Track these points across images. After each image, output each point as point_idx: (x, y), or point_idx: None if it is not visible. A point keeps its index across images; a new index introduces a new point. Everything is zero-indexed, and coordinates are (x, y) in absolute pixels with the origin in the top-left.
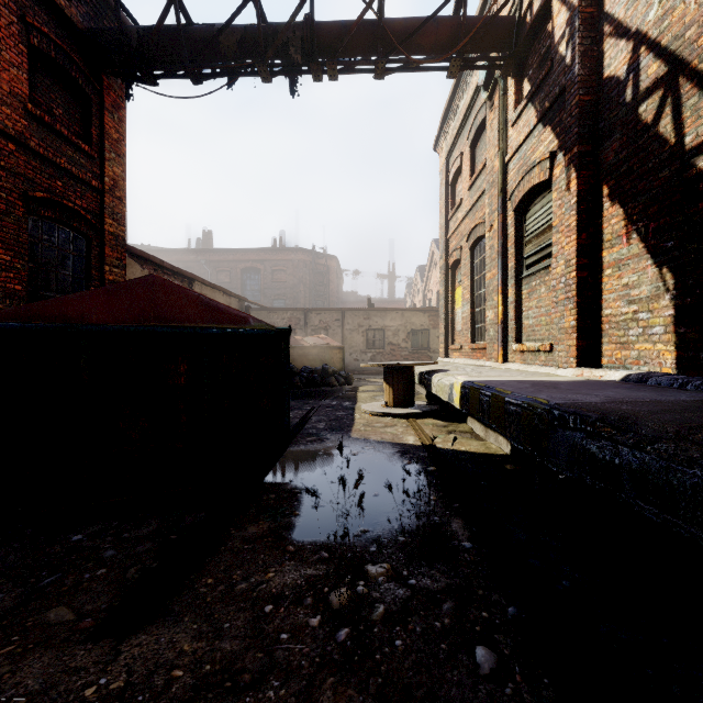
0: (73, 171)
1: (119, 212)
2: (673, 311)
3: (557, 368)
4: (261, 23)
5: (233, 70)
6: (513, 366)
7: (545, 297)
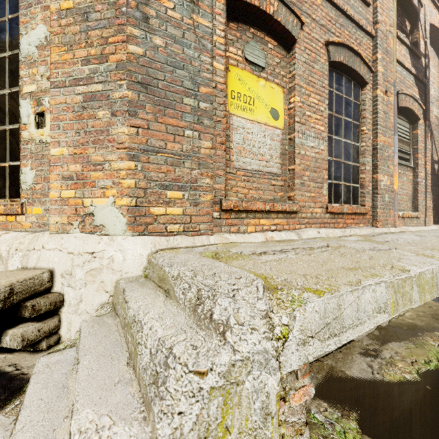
0: None
1: None
2: (432, 206)
3: (424, 226)
4: None
5: None
6: (413, 228)
7: (406, 184)
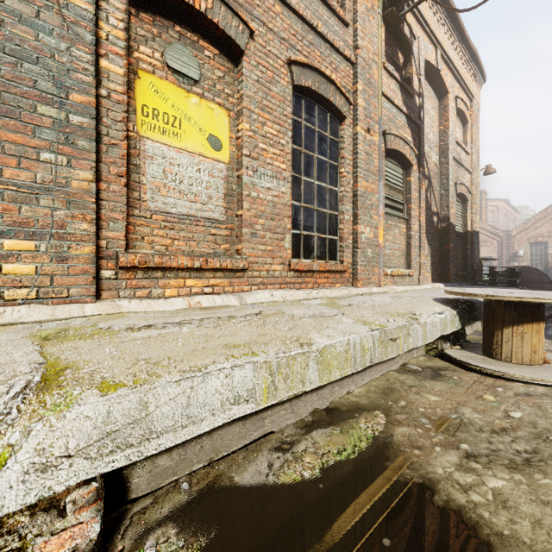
0: None
1: None
2: (430, 262)
3: (418, 285)
4: None
5: None
6: (402, 288)
7: (398, 237)
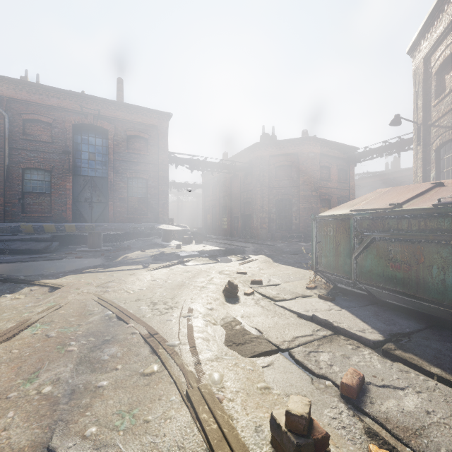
0: (344, 189)
1: (353, 193)
2: None
3: None
4: (388, 145)
5: (381, 154)
6: None
7: None
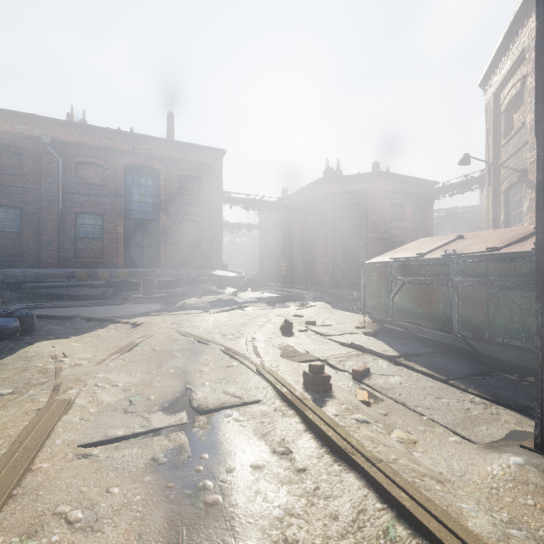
0: (420, 229)
1: (431, 234)
2: None
3: None
4: (469, 179)
5: (463, 190)
6: None
7: None
